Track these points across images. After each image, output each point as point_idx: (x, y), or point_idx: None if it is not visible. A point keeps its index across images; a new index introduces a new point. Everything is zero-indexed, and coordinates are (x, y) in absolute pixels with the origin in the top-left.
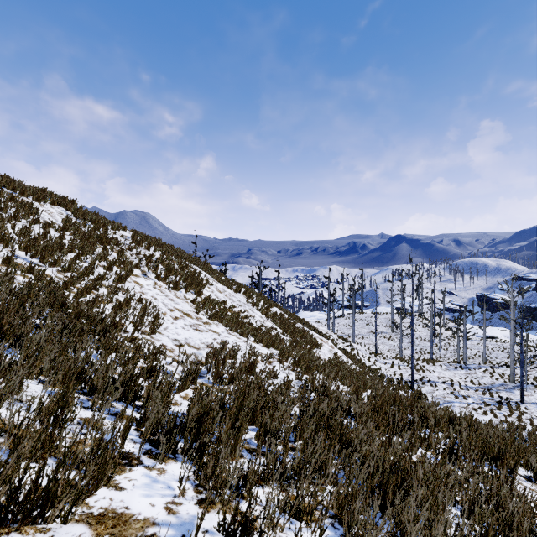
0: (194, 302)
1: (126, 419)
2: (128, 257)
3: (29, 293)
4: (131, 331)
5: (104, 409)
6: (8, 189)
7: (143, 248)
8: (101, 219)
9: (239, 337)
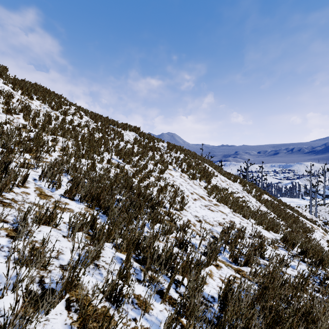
0: (205, 188)
1: (167, 301)
2: (165, 158)
3: (116, 179)
4: (168, 207)
5: (151, 296)
6: (112, 125)
7: (173, 152)
8: (151, 137)
9: (242, 219)
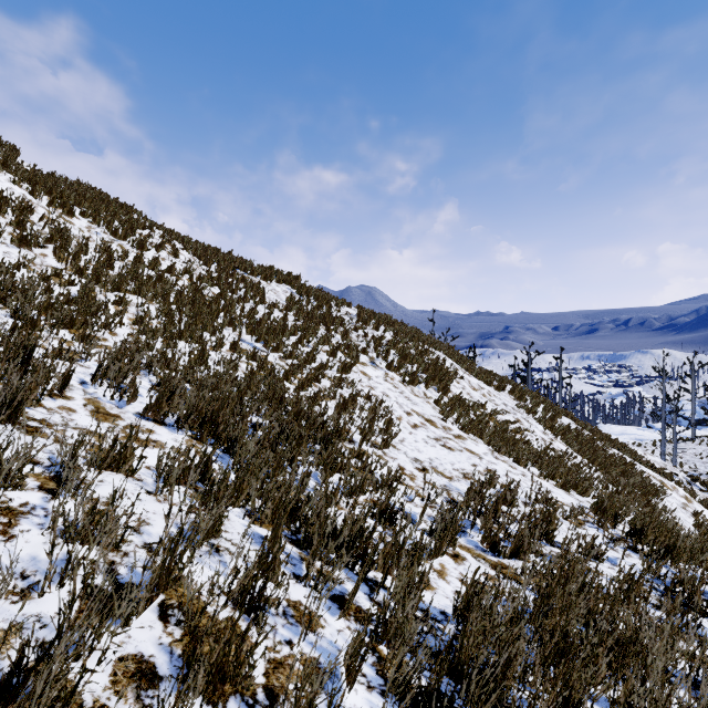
0: (438, 403)
1: (353, 615)
2: (354, 339)
3: (250, 384)
4: (357, 440)
5: (320, 601)
6: (241, 270)
7: (371, 328)
8: (324, 295)
9: (513, 466)
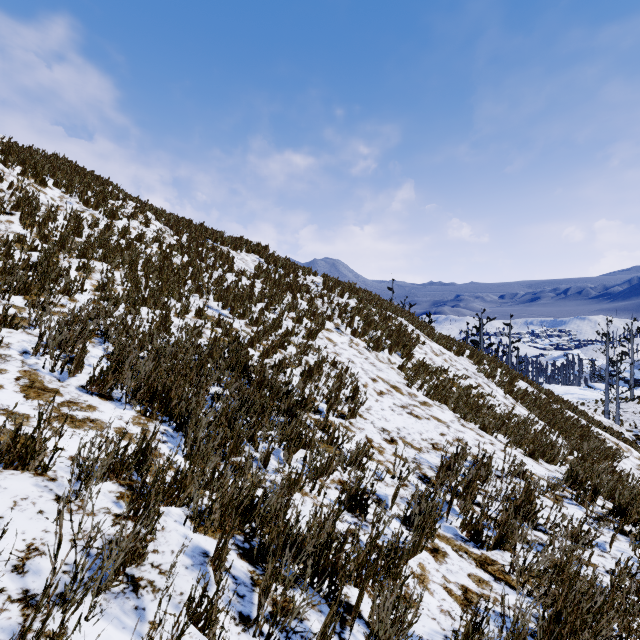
0: (402, 369)
1: None
2: (319, 306)
3: (212, 351)
4: (323, 410)
5: None
6: (212, 240)
7: (336, 296)
8: (291, 264)
9: (480, 433)
